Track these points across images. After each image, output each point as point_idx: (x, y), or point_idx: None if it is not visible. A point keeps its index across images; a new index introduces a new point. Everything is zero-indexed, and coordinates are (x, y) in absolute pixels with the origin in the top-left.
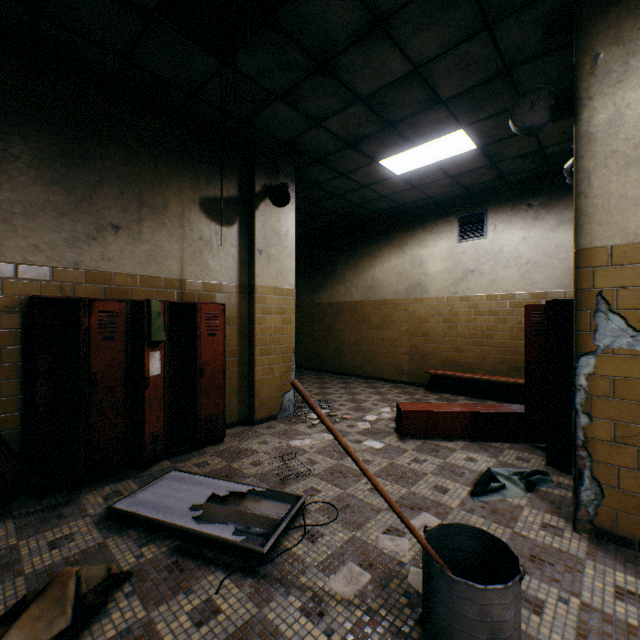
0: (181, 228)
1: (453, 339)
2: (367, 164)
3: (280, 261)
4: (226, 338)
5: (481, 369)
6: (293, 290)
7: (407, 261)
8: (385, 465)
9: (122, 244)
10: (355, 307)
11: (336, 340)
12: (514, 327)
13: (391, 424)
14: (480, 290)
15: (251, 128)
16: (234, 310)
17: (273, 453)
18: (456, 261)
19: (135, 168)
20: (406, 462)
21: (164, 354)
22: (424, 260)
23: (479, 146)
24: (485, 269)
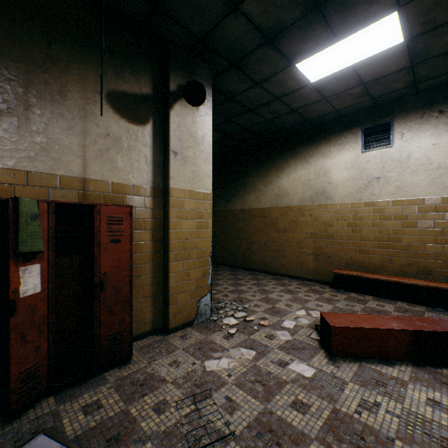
0: (83, 121)
1: (358, 242)
2: (283, 68)
3: (196, 164)
4: (138, 243)
5: (387, 270)
6: (209, 194)
7: (312, 171)
8: (328, 415)
9: (1, 132)
10: (264, 213)
11: (247, 241)
12: (423, 231)
13: (313, 334)
14: (386, 196)
15: (163, 16)
16: (147, 214)
17: (183, 385)
18: (361, 169)
19: (20, 43)
20: (353, 408)
21: (48, 266)
22: (328, 170)
23: (407, 39)
24: (391, 176)
